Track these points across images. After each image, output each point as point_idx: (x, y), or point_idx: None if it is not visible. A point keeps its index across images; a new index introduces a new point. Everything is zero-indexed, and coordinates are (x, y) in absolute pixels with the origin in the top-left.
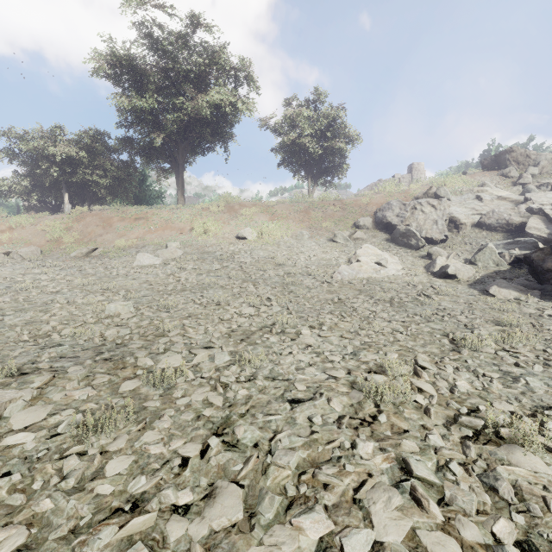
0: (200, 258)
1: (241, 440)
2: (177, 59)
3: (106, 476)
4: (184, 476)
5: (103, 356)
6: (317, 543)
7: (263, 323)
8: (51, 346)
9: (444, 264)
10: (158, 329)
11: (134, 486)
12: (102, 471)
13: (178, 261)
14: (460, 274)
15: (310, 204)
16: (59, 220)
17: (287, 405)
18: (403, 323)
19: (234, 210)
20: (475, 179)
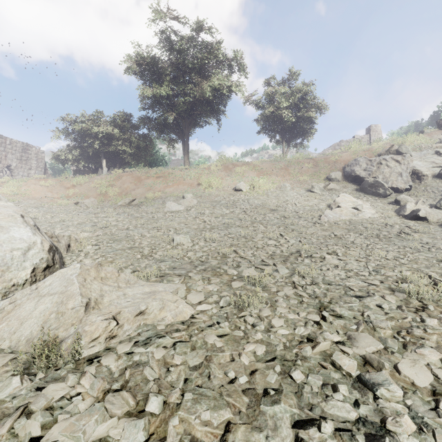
0: (211, 205)
1: (341, 314)
2: (186, 56)
3: (276, 326)
4: (323, 329)
5: (200, 268)
6: (439, 361)
7: (289, 251)
8: (159, 261)
9: (413, 208)
10: (218, 253)
11: (299, 331)
12: (270, 324)
13: (196, 208)
14: (430, 217)
15: (288, 163)
16: (104, 179)
17: (354, 299)
18: (398, 252)
19: (228, 168)
20: (432, 137)
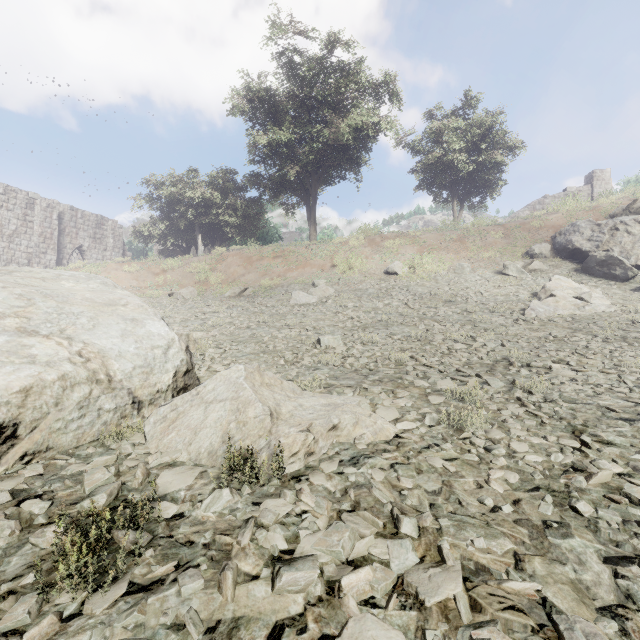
0: (354, 296)
1: (609, 441)
2: (314, 85)
3: (519, 452)
4: (590, 458)
5: (372, 378)
6: None
7: (491, 358)
8: (312, 369)
9: None
10: (389, 360)
11: (557, 459)
12: (509, 449)
13: (334, 299)
14: None
15: (464, 232)
16: (203, 261)
17: (620, 422)
18: None
19: (375, 243)
20: None
